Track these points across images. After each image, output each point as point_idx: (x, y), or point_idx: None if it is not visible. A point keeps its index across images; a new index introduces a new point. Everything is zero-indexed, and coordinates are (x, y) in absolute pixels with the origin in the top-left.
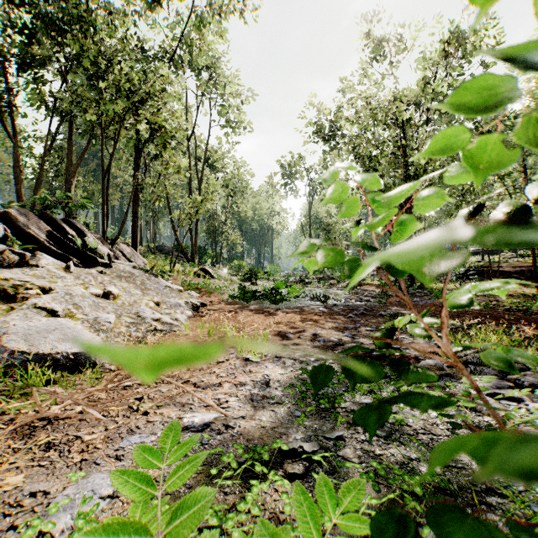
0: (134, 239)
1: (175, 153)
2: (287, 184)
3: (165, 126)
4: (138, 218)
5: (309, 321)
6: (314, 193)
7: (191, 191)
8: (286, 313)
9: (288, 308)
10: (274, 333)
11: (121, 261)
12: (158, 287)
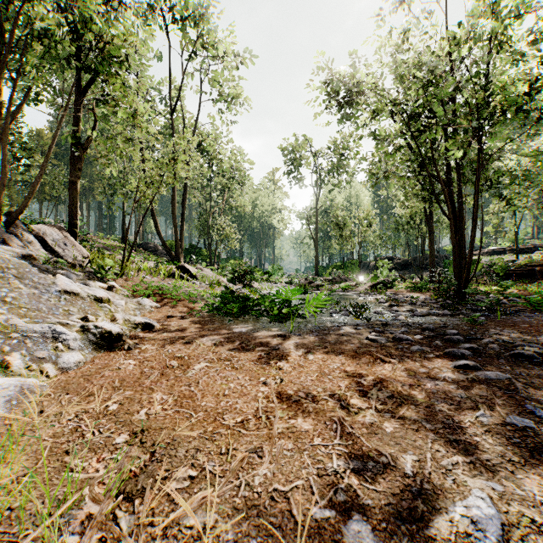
0: (73, 221)
1: (131, 94)
2: (290, 173)
3: (108, 43)
4: (78, 190)
5: (376, 389)
6: (321, 185)
7: (174, 173)
8: (304, 349)
9: (305, 332)
10: (285, 513)
11: (14, 247)
12: (37, 293)
